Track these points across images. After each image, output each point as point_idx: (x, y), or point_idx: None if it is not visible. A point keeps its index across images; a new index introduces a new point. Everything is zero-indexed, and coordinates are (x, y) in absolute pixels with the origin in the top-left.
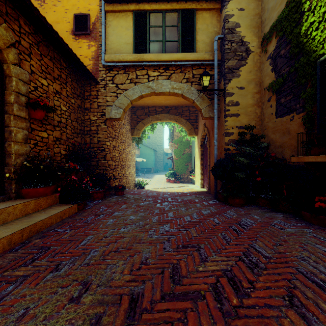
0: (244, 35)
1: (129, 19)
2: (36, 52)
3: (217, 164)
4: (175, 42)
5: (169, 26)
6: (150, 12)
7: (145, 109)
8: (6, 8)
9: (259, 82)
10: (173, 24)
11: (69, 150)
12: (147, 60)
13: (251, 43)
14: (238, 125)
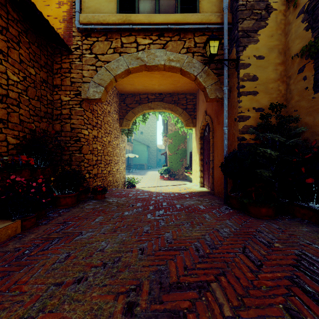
0: None
1: None
2: None
3: (229, 158)
4: None
5: None
6: None
7: (136, 96)
8: None
9: (283, 50)
10: None
11: (25, 138)
12: (136, 22)
13: None
14: (256, 106)
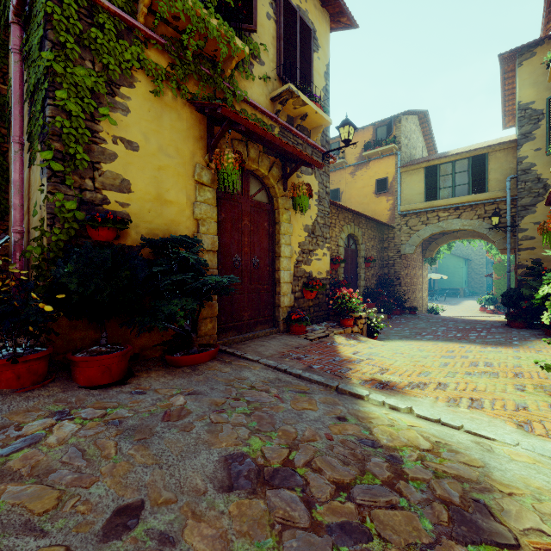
0: (541, 173)
1: (420, 174)
2: (366, 230)
3: (504, 294)
4: (466, 185)
5: (459, 173)
6: (440, 164)
7: None
8: (359, 220)
9: None
10: (463, 170)
11: (377, 280)
12: (437, 205)
13: (550, 178)
14: (534, 257)
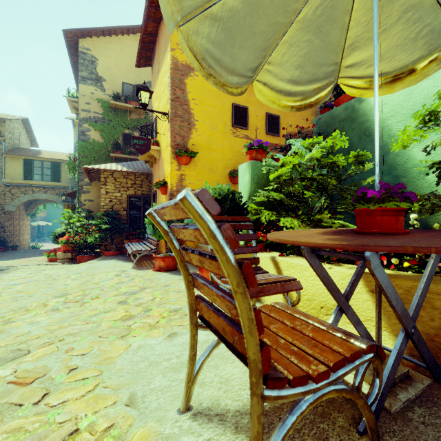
0: None
1: (21, 161)
2: None
3: None
4: (50, 175)
5: (46, 168)
6: (34, 160)
7: None
8: None
9: None
10: (48, 167)
11: None
12: (32, 184)
13: None
14: None
